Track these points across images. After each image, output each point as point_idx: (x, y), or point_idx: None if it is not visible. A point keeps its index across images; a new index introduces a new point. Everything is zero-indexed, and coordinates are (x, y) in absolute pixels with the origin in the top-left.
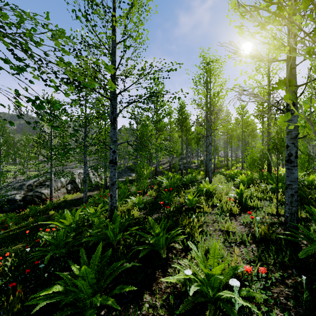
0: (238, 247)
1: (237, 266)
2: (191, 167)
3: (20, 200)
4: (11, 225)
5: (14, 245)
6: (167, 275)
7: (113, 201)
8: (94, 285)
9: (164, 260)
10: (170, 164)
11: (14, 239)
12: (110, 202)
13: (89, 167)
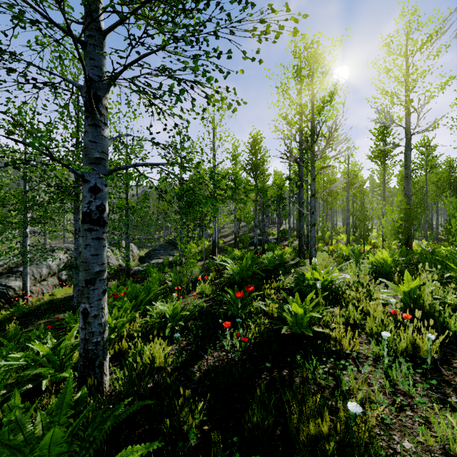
0: None
1: None
2: (269, 241)
3: None
4: None
5: None
6: None
7: (91, 327)
8: None
9: None
10: (235, 236)
11: None
12: (82, 332)
13: None
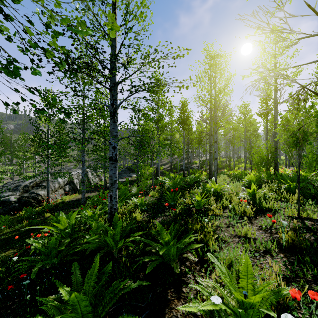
0: (263, 258)
1: (280, 289)
2: (193, 168)
3: (15, 201)
4: (4, 229)
5: (4, 251)
6: (182, 297)
7: (113, 202)
8: (89, 315)
9: (176, 275)
10: (171, 165)
11: (5, 244)
12: (109, 204)
13: (88, 167)
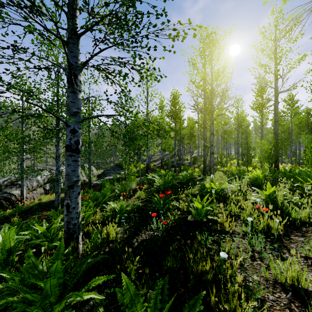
0: None
1: None
2: (184, 164)
3: None
4: None
5: None
6: None
7: (71, 214)
8: None
9: None
10: (161, 161)
11: None
12: (66, 217)
13: None
